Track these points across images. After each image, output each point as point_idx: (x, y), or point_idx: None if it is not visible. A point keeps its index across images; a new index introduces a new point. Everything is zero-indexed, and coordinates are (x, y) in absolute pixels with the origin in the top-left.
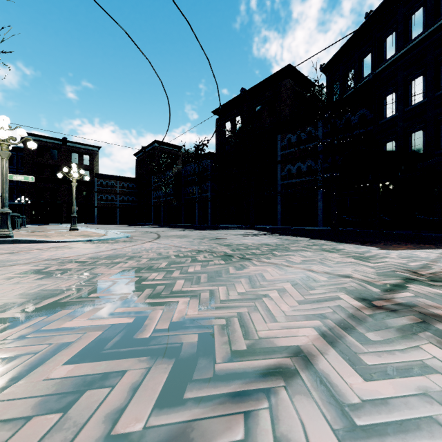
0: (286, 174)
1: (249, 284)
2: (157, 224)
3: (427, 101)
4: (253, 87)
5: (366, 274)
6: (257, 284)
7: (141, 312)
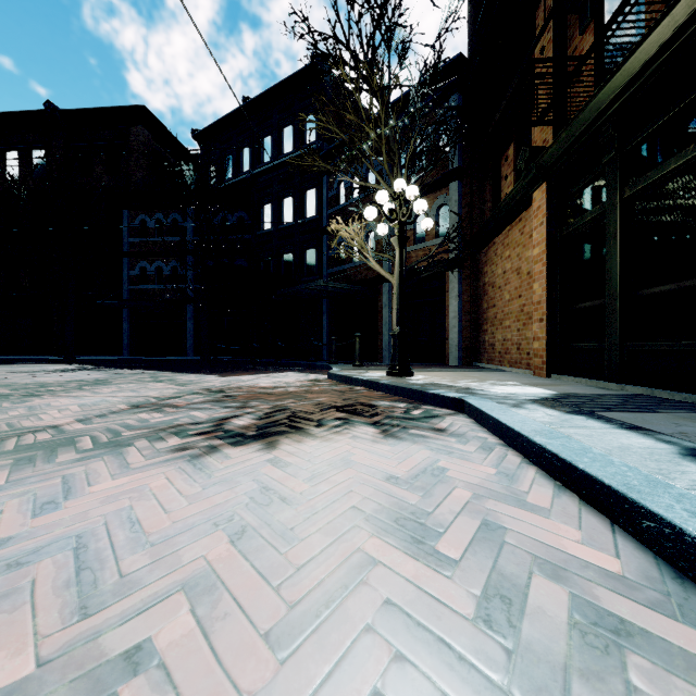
0: (139, 275)
1: (28, 410)
2: None
3: (295, 226)
4: (75, 110)
5: (165, 394)
6: (38, 409)
7: None
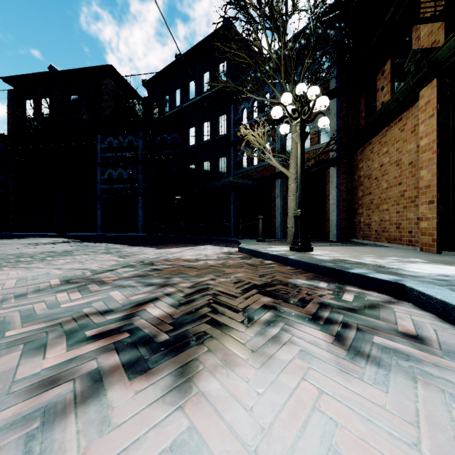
0: (108, 178)
1: None
2: None
3: (211, 141)
4: (67, 70)
5: (104, 266)
6: None
7: None
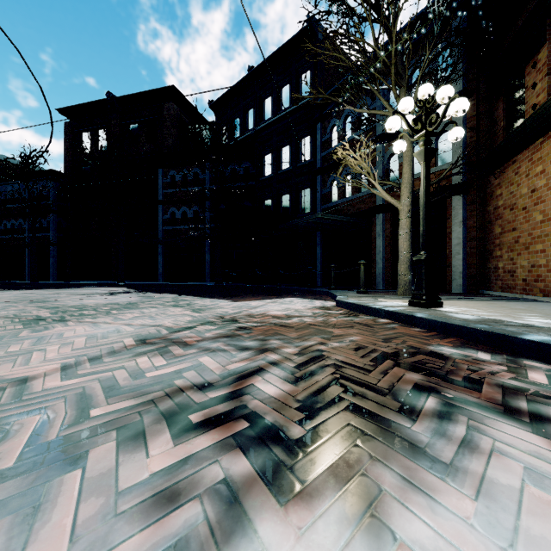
0: (170, 218)
1: (34, 343)
2: None
3: (292, 170)
4: (126, 96)
5: (179, 322)
6: (44, 342)
7: None
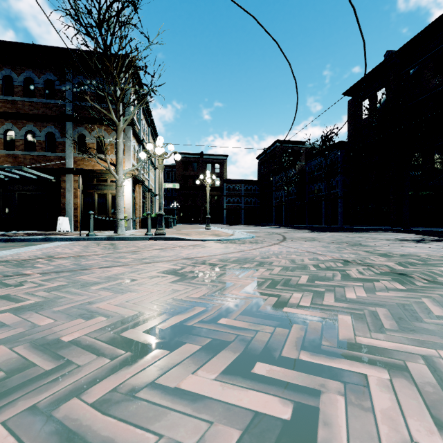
0: None
1: None
2: (278, 225)
3: None
4: (406, 44)
5: None
6: None
7: (299, 388)
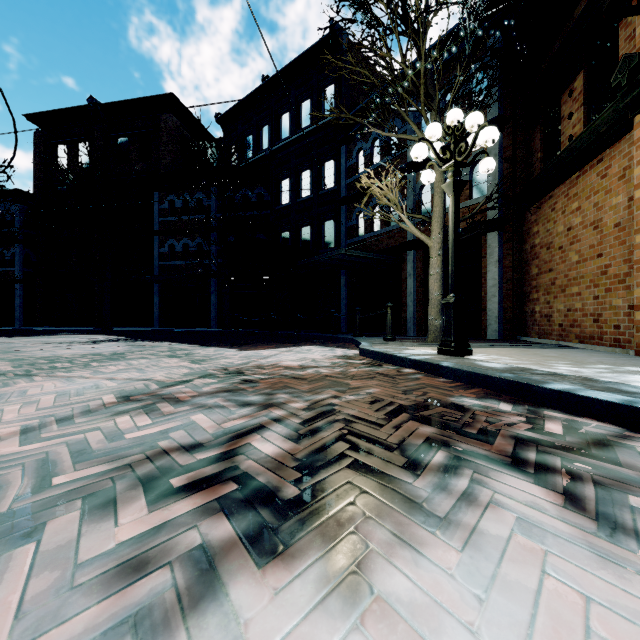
0: (168, 252)
1: None
2: None
3: (313, 198)
4: (113, 103)
5: (173, 375)
6: (2, 401)
7: None
